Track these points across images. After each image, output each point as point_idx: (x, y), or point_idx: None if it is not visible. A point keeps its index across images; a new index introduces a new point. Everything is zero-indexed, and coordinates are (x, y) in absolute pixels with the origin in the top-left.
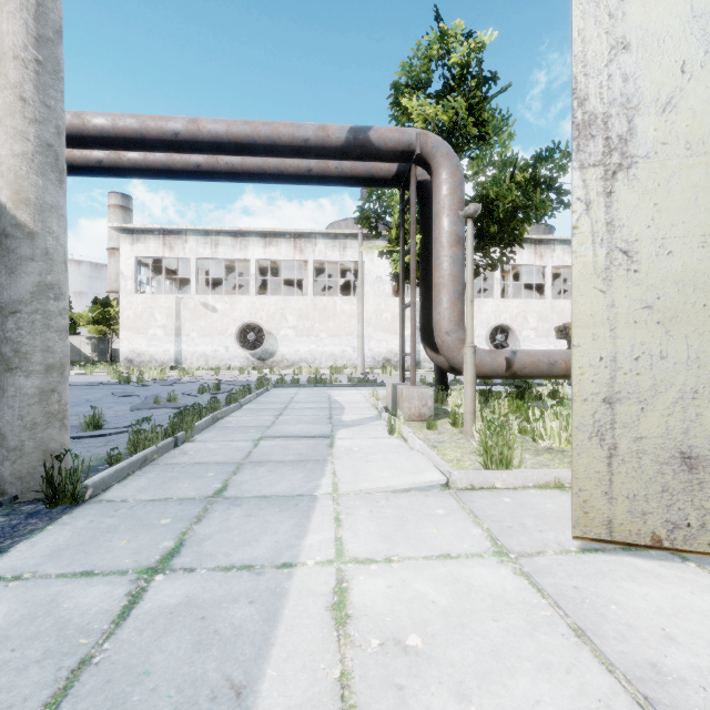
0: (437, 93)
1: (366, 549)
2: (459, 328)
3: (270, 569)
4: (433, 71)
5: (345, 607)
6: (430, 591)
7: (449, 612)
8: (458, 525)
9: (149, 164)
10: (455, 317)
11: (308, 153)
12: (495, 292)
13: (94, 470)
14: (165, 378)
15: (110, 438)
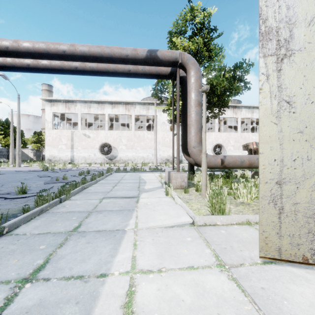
0: (189, 37)
1: (148, 264)
2: (199, 145)
3: (92, 278)
4: (187, 26)
5: (132, 305)
6: (182, 293)
7: (192, 308)
8: (198, 247)
9: (52, 66)
10: (197, 140)
11: (128, 62)
12: (215, 129)
13: (15, 216)
14: (65, 168)
15: (29, 198)
